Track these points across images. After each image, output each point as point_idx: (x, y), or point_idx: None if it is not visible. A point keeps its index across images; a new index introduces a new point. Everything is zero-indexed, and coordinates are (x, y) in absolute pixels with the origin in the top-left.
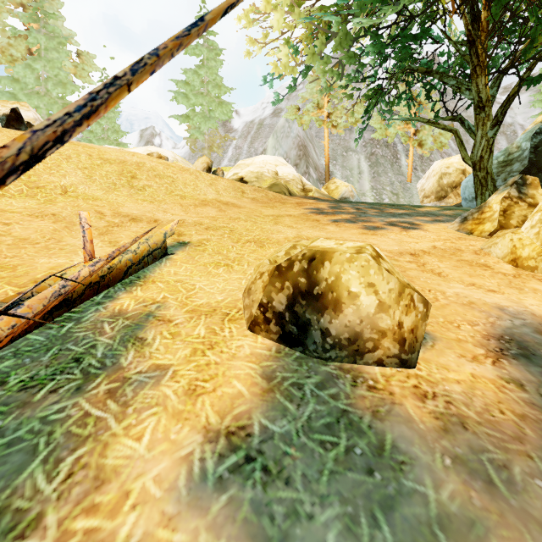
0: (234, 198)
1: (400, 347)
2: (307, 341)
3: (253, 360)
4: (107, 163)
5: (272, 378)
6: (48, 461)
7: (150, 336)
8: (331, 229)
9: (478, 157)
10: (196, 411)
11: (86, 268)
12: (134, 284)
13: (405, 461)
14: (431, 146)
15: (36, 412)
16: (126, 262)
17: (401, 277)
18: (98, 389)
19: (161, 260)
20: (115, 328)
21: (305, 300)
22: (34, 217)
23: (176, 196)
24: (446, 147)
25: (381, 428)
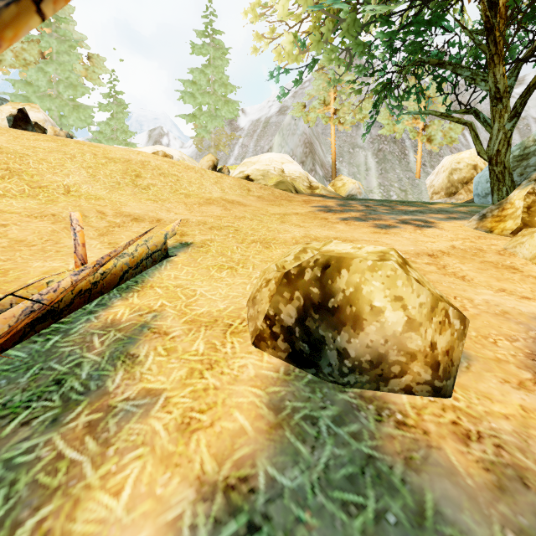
0: (239, 196)
1: (433, 372)
2: (321, 362)
3: (258, 384)
4: (112, 162)
5: (280, 408)
6: (4, 524)
7: (142, 352)
8: (341, 228)
9: (495, 150)
10: (189, 453)
11: (68, 277)
12: (130, 289)
13: (454, 535)
14: (440, 141)
15: (1, 453)
16: (122, 267)
17: (433, 288)
18: (77, 422)
19: (161, 262)
20: (105, 342)
21: (318, 313)
22: (33, 217)
23: (181, 195)
24: (456, 142)
25: (418, 484)
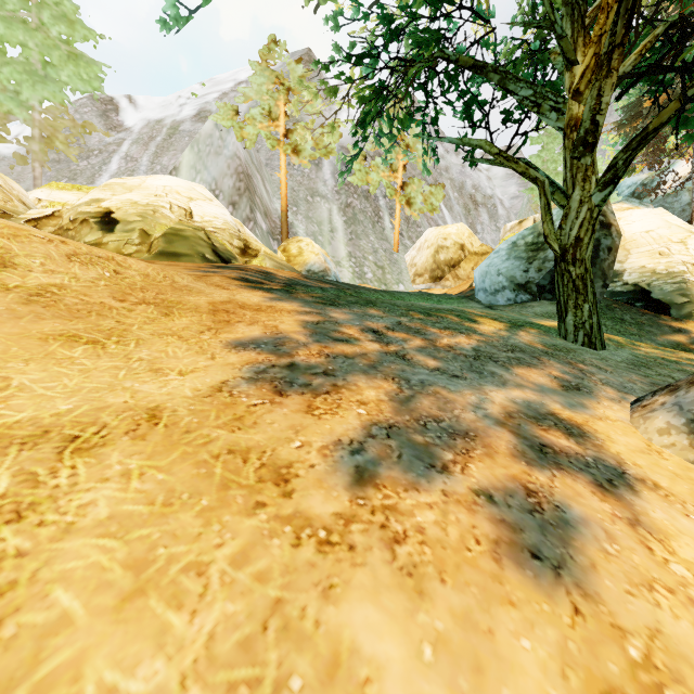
0: None
1: None
2: None
3: None
4: None
5: None
6: None
7: None
8: None
9: (573, 237)
10: None
11: None
12: None
13: None
14: (421, 206)
15: None
16: None
17: None
18: None
19: None
20: None
21: None
22: None
23: None
24: (438, 212)
25: None
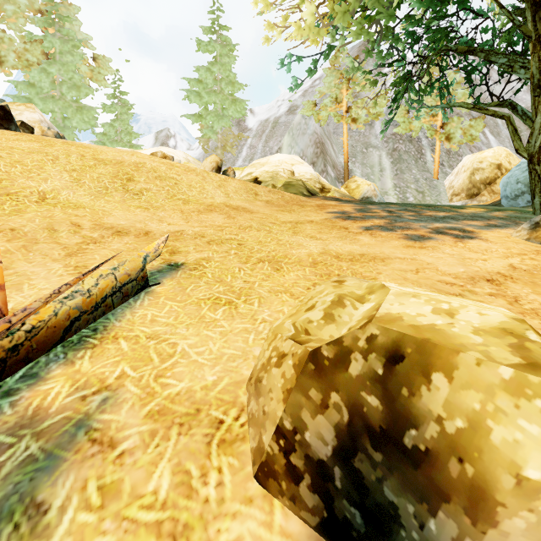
0: (245, 201)
1: None
2: None
3: None
4: (102, 164)
5: None
6: None
7: (58, 498)
8: (365, 241)
9: (537, 147)
10: None
11: None
12: (83, 344)
13: None
14: (460, 139)
15: None
16: (69, 313)
17: None
18: None
19: (137, 295)
20: (4, 466)
21: (380, 451)
22: None
23: (178, 201)
24: (477, 140)
25: None
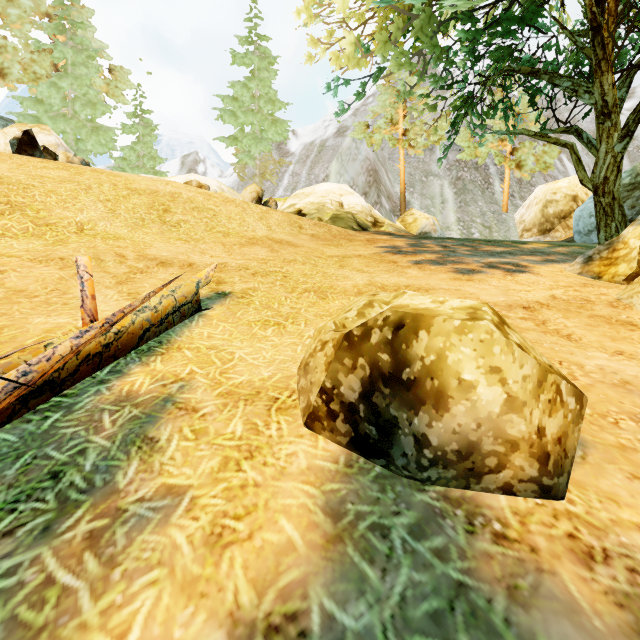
0: (289, 235)
1: (541, 467)
2: (393, 451)
3: (311, 479)
4: (136, 194)
5: (340, 514)
6: None
7: (164, 435)
8: (413, 274)
9: (602, 178)
10: (220, 578)
11: (67, 341)
12: (153, 352)
13: None
14: (532, 167)
15: None
16: (142, 324)
17: (539, 355)
18: (75, 531)
19: (192, 317)
20: (118, 421)
21: (389, 387)
22: (36, 262)
23: (218, 234)
24: (552, 169)
25: (527, 626)
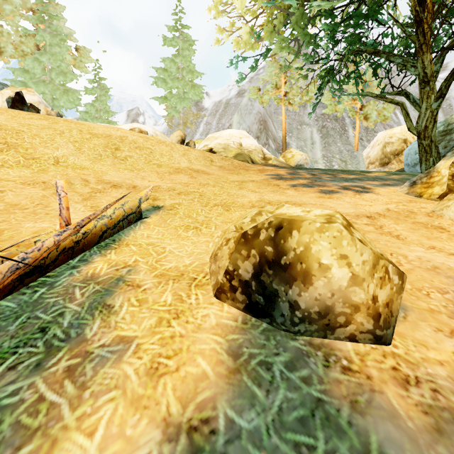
0: (204, 166)
1: (375, 322)
2: (275, 313)
3: (219, 332)
4: (95, 137)
5: (238, 354)
6: None
7: (117, 303)
8: (290, 193)
9: (423, 126)
10: (157, 396)
11: (51, 237)
12: (109, 247)
13: None
14: (375, 119)
15: None
16: (101, 227)
17: (374, 247)
18: (58, 366)
19: (136, 223)
20: (85, 293)
21: (272, 269)
22: (26, 184)
23: (153, 165)
24: (389, 120)
25: (363, 426)
